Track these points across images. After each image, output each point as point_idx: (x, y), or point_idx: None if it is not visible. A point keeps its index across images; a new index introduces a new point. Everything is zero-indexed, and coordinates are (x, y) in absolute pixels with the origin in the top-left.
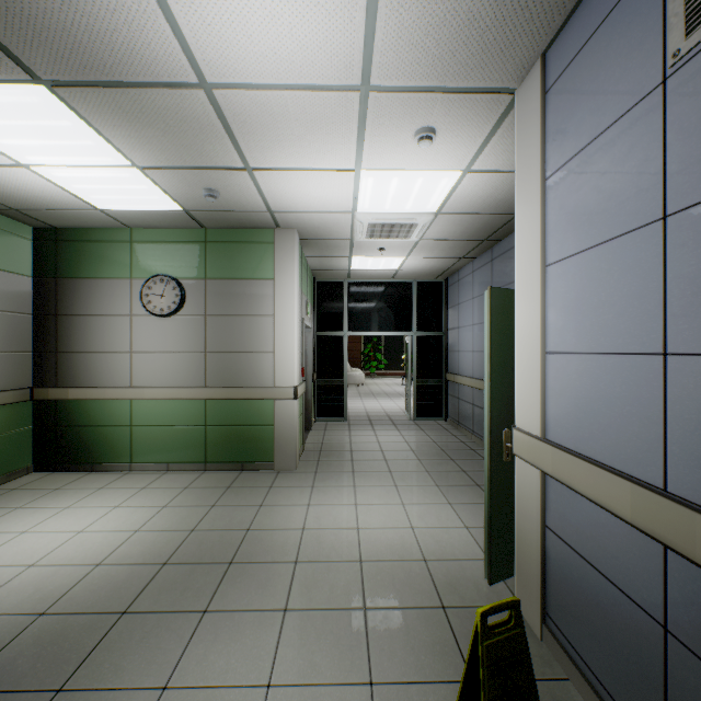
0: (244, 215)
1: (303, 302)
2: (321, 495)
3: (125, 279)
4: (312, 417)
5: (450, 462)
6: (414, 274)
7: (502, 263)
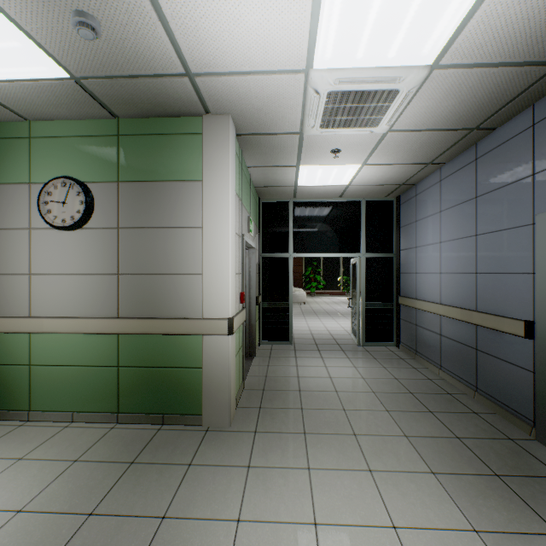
0: (156, 85)
1: (244, 217)
2: (259, 492)
3: (22, 184)
4: (257, 341)
5: (431, 418)
6: (364, 191)
7: (497, 158)
